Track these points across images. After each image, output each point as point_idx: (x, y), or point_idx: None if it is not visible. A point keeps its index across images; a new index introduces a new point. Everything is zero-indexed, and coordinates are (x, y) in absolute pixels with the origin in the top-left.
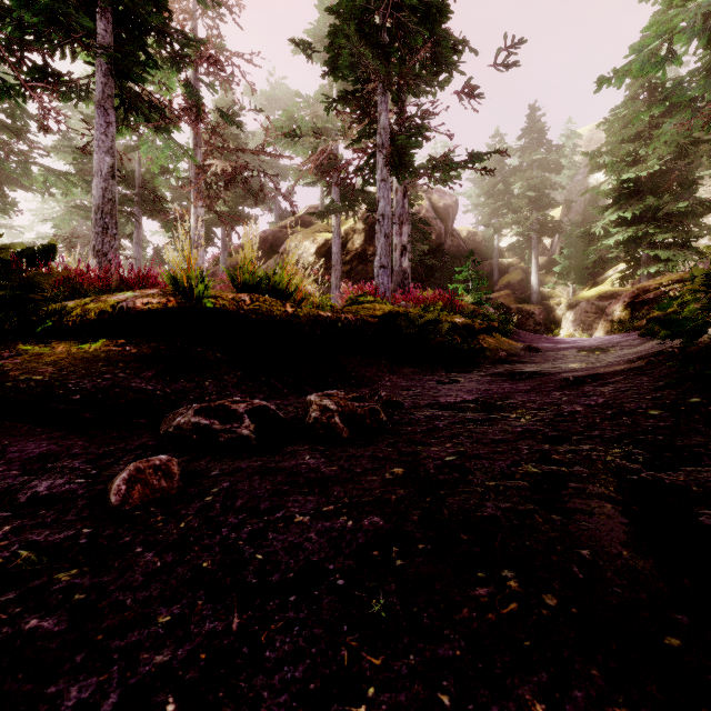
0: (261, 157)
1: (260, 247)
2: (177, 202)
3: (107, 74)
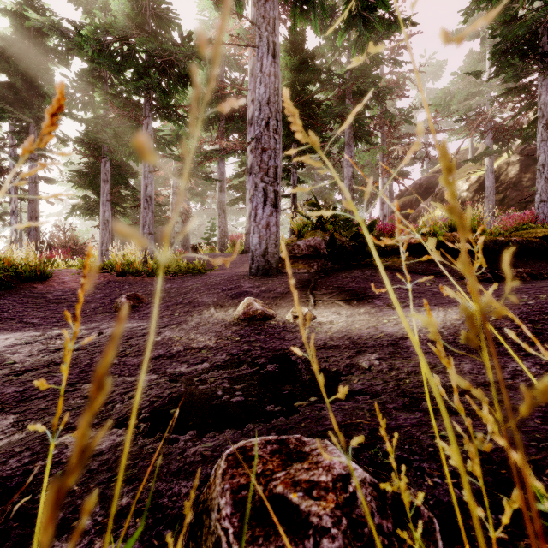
0: (414, 122)
1: (416, 191)
2: None
3: (350, 127)
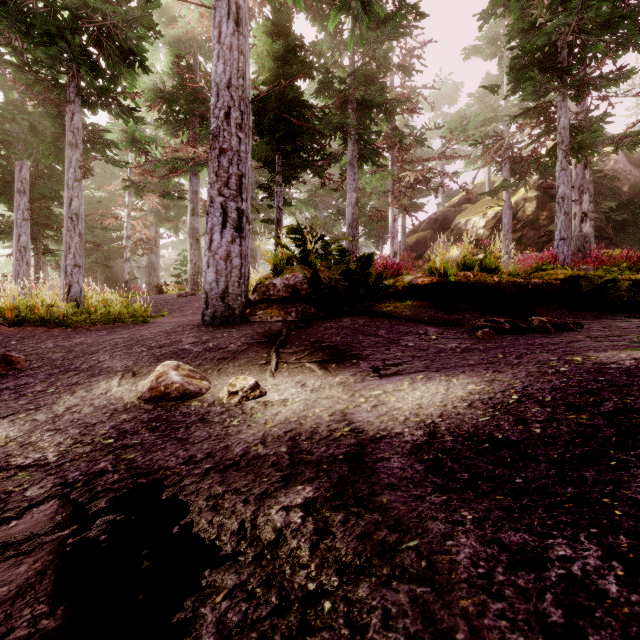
0: (429, 149)
1: (431, 227)
2: (361, 201)
3: (354, 144)
